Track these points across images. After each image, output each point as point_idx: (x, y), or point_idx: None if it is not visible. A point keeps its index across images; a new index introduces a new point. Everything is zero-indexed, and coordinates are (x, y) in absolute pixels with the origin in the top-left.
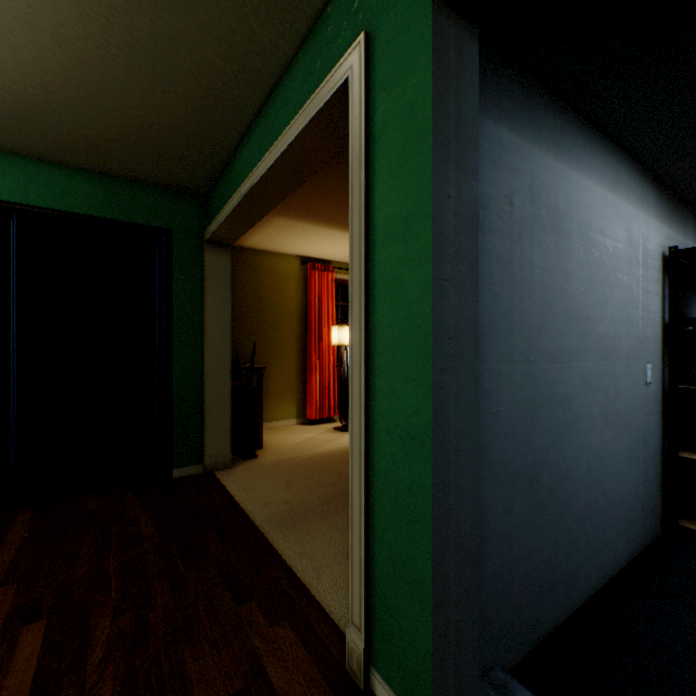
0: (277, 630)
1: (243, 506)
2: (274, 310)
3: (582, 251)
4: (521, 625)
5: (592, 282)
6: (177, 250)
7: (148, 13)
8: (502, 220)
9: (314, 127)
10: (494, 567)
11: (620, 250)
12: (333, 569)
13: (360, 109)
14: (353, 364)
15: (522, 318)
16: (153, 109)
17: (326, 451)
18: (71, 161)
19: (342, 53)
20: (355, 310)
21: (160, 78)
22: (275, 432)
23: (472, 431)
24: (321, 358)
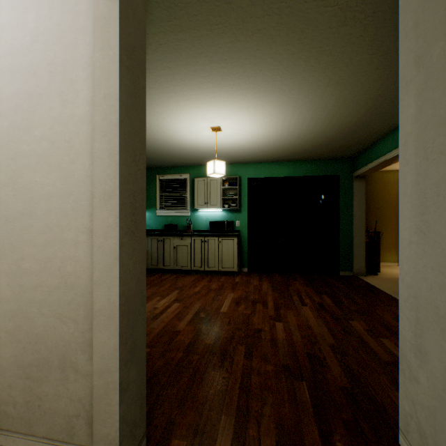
0: None
1: (377, 287)
2: (382, 202)
3: None
4: None
5: None
6: (341, 183)
7: (356, 126)
8: None
9: None
10: None
11: None
12: None
13: None
14: None
15: None
16: (345, 141)
17: None
18: (306, 159)
19: None
20: None
21: (352, 135)
22: (384, 267)
23: None
24: None
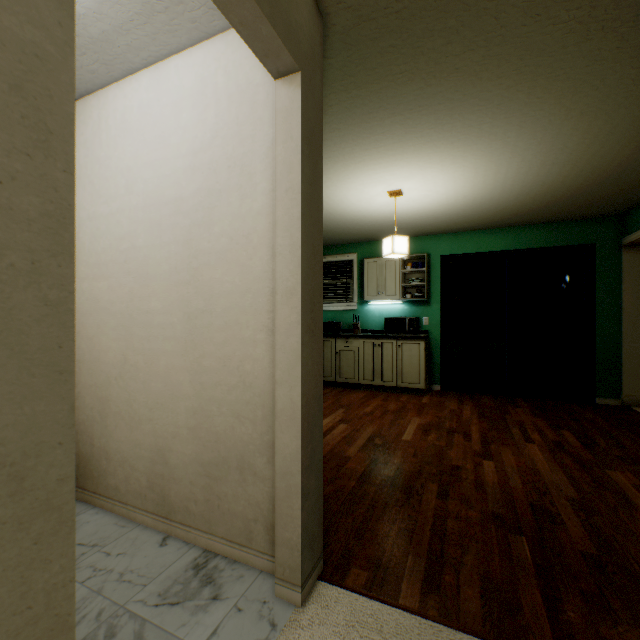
0: None
1: None
2: None
3: None
4: None
5: None
6: (598, 256)
7: (623, 167)
8: None
9: None
10: None
11: None
12: None
13: None
14: None
15: None
16: (604, 191)
17: None
18: (536, 222)
19: None
20: None
21: (616, 181)
22: None
23: None
24: None
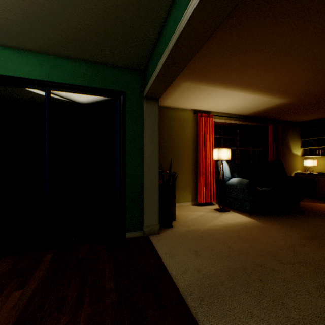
0: None
1: (168, 270)
2: (179, 140)
3: None
4: None
5: None
6: (128, 104)
7: None
8: None
9: None
10: None
11: None
12: None
13: None
14: None
15: None
16: None
17: (215, 227)
18: (72, 54)
19: None
20: None
21: None
22: (180, 209)
23: None
24: (205, 167)
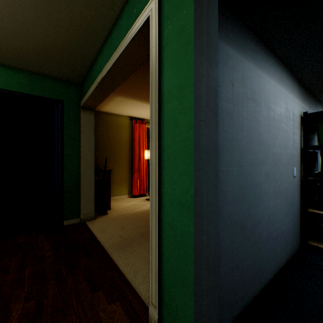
0: (113, 306)
1: (99, 239)
2: (117, 142)
3: (265, 112)
4: (237, 298)
5: (270, 127)
6: (66, 111)
7: None
8: (229, 93)
9: (133, 44)
10: (224, 270)
11: (282, 112)
12: (143, 271)
13: (156, 31)
14: (152, 167)
15: (238, 143)
16: (50, 36)
17: (142, 210)
18: (9, 63)
19: (146, 4)
20: (153, 138)
21: (52, 18)
22: (117, 201)
23: (215, 201)
24: (139, 165)
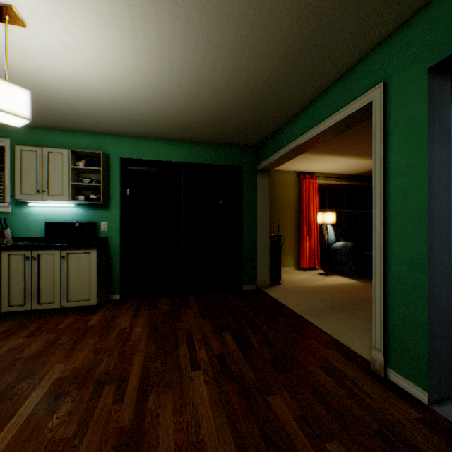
0: (330, 351)
1: (285, 305)
2: (281, 203)
3: None
4: None
5: None
6: (244, 176)
7: (270, 85)
8: None
9: (344, 120)
10: None
11: None
12: (348, 335)
13: (380, 116)
14: (375, 231)
15: None
16: (253, 116)
17: (319, 285)
18: (205, 141)
19: (366, 88)
20: (376, 207)
21: (262, 105)
22: (283, 273)
23: (446, 262)
24: (309, 231)
